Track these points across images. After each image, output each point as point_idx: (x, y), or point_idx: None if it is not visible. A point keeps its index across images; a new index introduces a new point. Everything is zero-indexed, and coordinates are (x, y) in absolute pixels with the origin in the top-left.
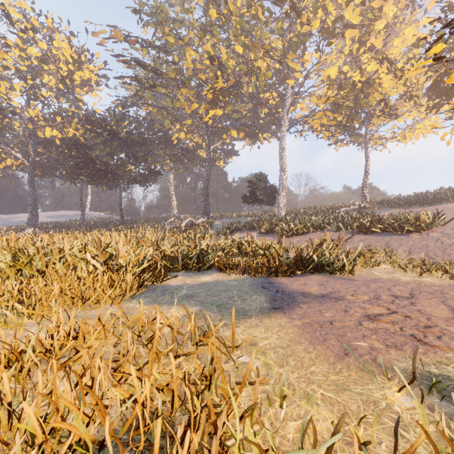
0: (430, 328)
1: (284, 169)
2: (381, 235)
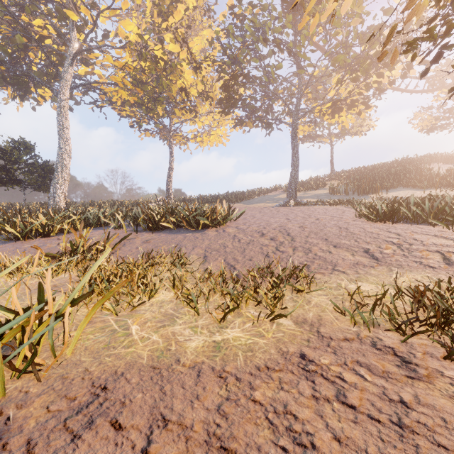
0: None
1: (65, 141)
2: (174, 232)
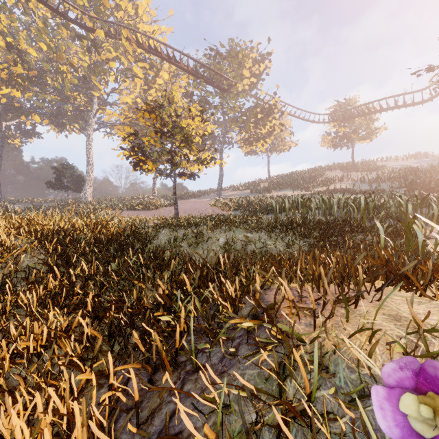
0: None
1: (91, 163)
2: (141, 211)
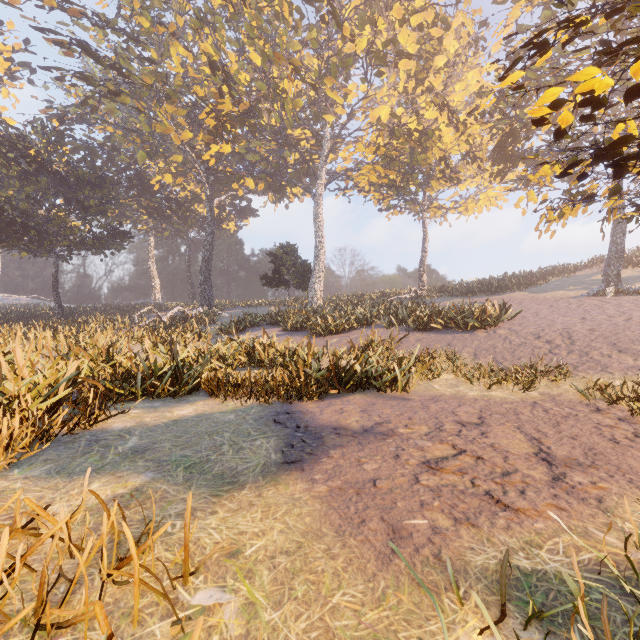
0: (509, 475)
1: (320, 239)
2: (442, 332)
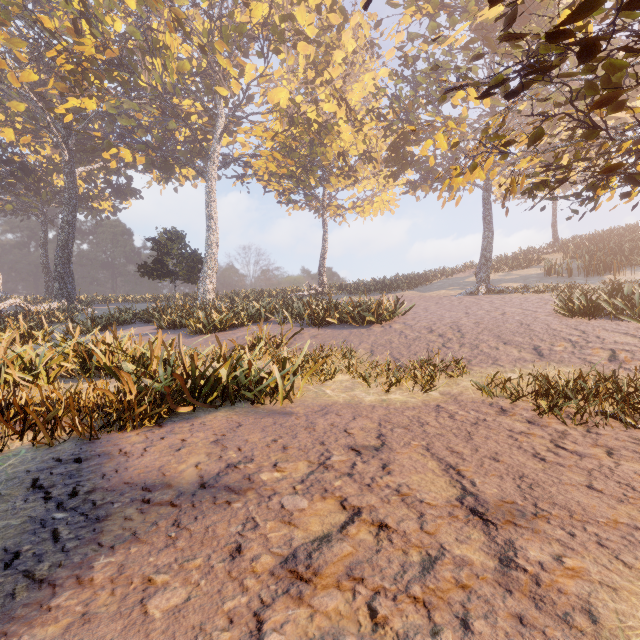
0: (433, 568)
1: (213, 227)
2: (339, 327)
